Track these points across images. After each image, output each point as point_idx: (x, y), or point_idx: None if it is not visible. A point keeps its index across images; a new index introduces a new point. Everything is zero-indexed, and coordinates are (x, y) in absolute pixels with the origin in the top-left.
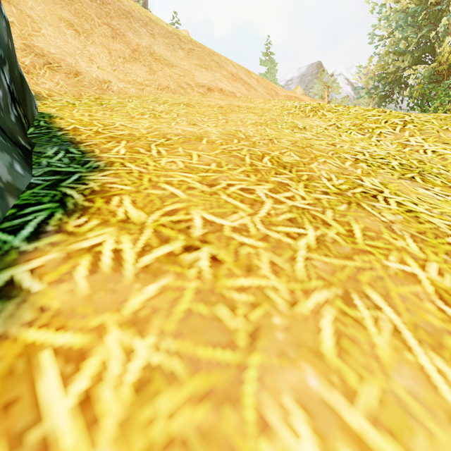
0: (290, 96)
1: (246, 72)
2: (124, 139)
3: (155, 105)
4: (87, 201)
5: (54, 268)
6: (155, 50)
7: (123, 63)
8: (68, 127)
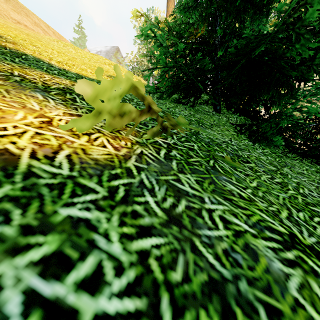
0: None
1: (47, 26)
2: None
3: None
4: None
5: None
6: None
7: None
8: None
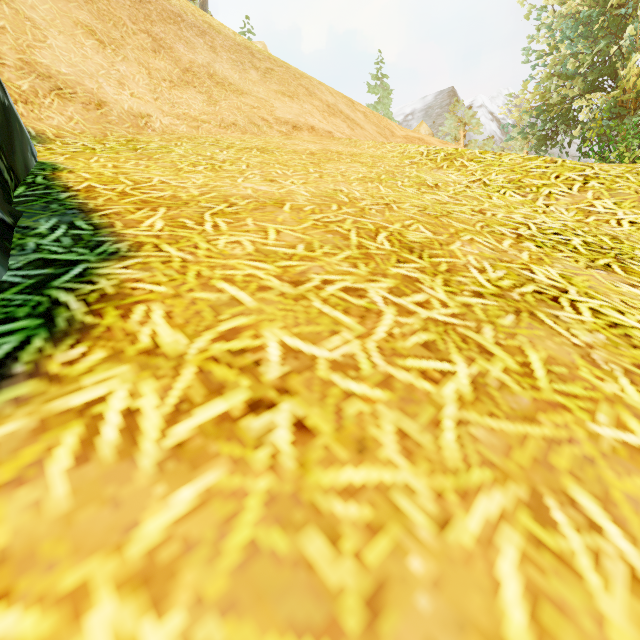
0: (412, 137)
1: (349, 102)
2: (163, 205)
3: (215, 150)
4: (91, 314)
5: (12, 454)
6: (216, 70)
7: (169, 89)
8: (79, 186)
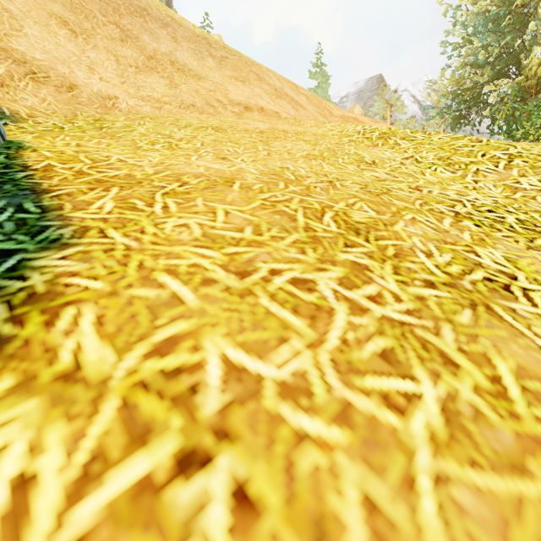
0: (347, 116)
1: (294, 86)
2: (116, 185)
3: (173, 129)
4: (11, 321)
5: None
6: (177, 57)
7: (135, 74)
8: (38, 165)
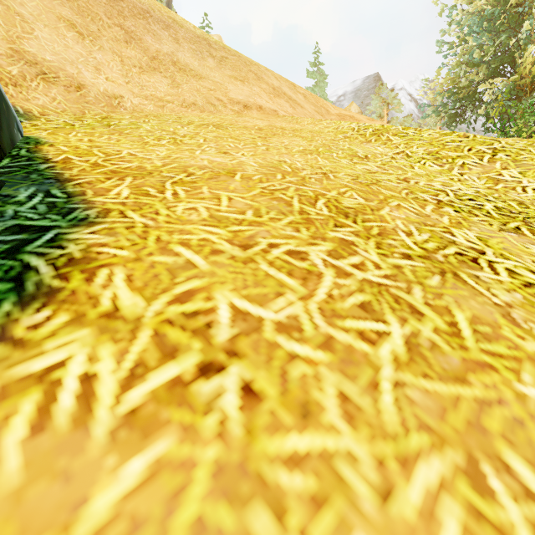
0: (344, 114)
1: (291, 85)
2: (130, 175)
3: (177, 126)
4: (58, 277)
5: None
6: (179, 58)
7: (139, 74)
8: (57, 158)
